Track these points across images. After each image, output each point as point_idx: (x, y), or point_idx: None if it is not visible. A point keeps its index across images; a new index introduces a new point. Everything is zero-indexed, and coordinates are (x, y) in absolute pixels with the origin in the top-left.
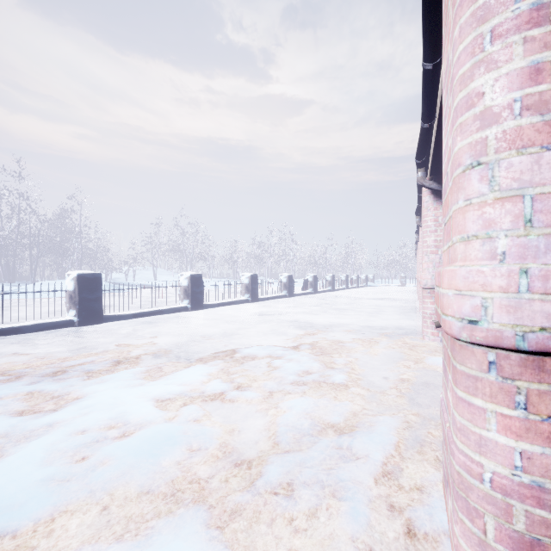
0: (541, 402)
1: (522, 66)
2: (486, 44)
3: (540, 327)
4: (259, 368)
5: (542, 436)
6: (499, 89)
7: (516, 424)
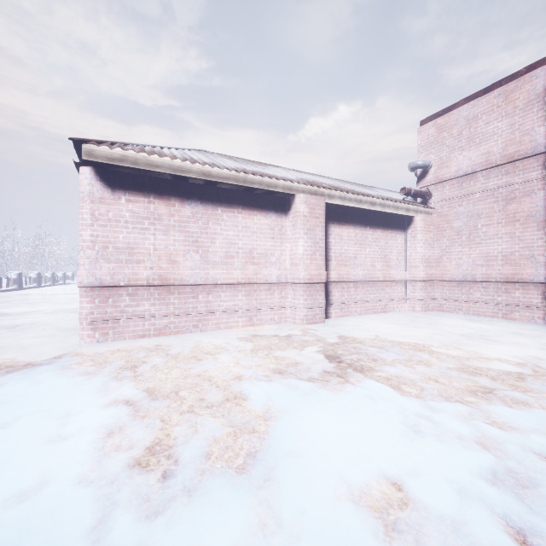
0: (93, 296)
1: (90, 233)
2: (84, 226)
3: (92, 282)
4: None
5: (93, 302)
6: (86, 236)
7: (89, 301)
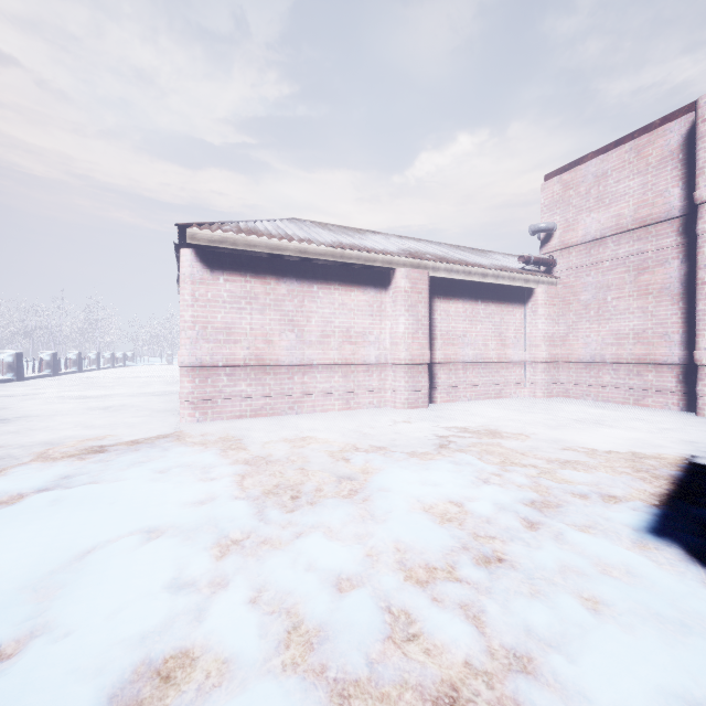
0: (194, 376)
1: (191, 314)
2: (185, 307)
3: (193, 362)
4: (71, 415)
5: (194, 382)
6: (187, 317)
7: (190, 381)
